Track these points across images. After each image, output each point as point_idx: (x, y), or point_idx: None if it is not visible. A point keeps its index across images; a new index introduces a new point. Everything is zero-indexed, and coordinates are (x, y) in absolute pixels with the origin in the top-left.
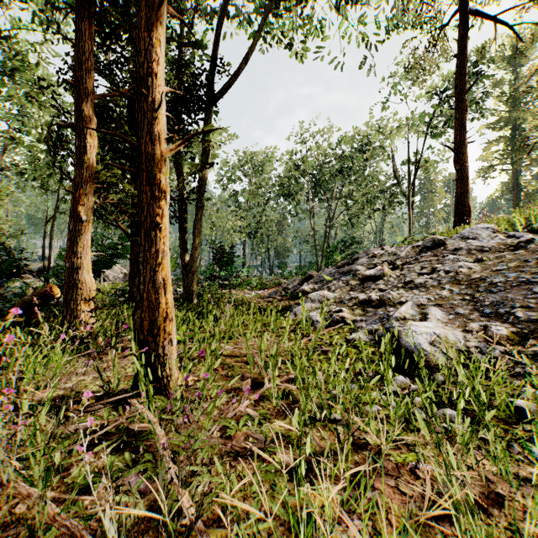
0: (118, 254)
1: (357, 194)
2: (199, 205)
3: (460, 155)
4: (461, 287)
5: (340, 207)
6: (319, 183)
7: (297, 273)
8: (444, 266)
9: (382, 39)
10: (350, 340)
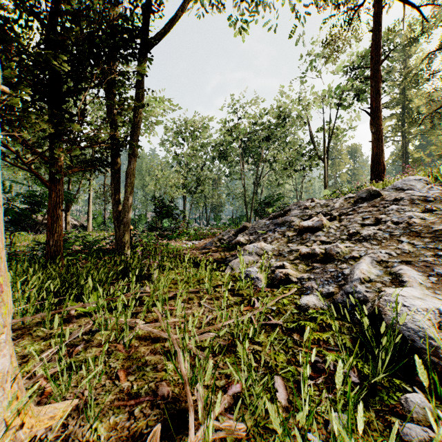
0: (39, 203)
1: (280, 157)
2: (131, 153)
3: (375, 119)
4: (424, 239)
5: (266, 169)
6: (249, 148)
7: (229, 224)
8: (390, 217)
9: None
10: (301, 305)
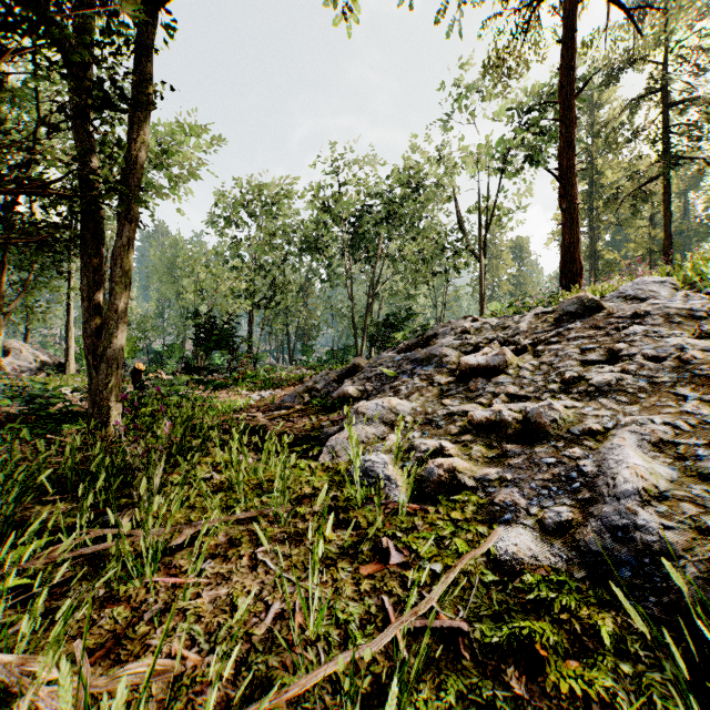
0: None
1: (411, 252)
2: (124, 215)
3: (568, 188)
4: None
5: (387, 270)
6: (359, 235)
7: (328, 361)
8: (637, 347)
9: (459, 7)
10: (500, 558)
